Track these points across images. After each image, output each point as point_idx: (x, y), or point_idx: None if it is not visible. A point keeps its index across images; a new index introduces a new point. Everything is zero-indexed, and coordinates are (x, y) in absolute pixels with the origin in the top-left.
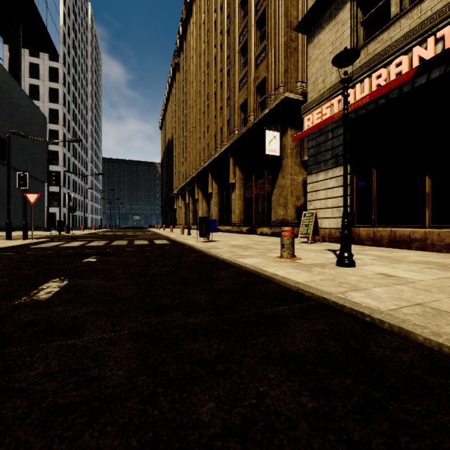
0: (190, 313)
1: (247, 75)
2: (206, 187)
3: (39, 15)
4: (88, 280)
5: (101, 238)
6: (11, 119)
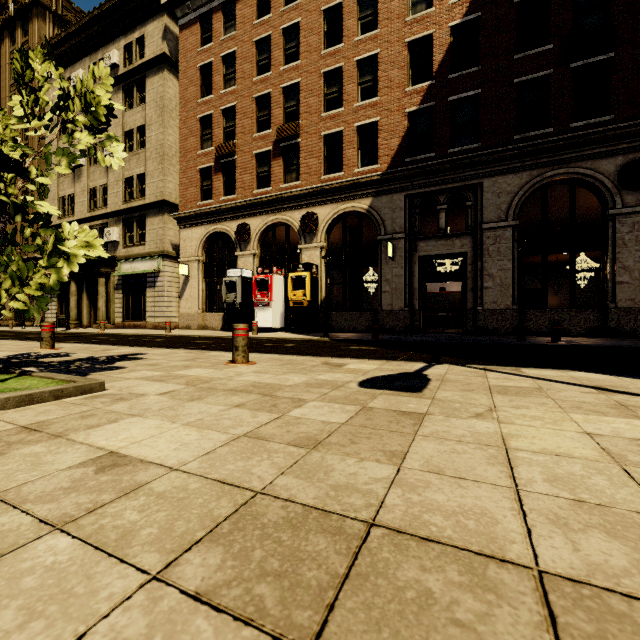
0: None
1: None
2: None
3: None
4: None
5: None
6: None
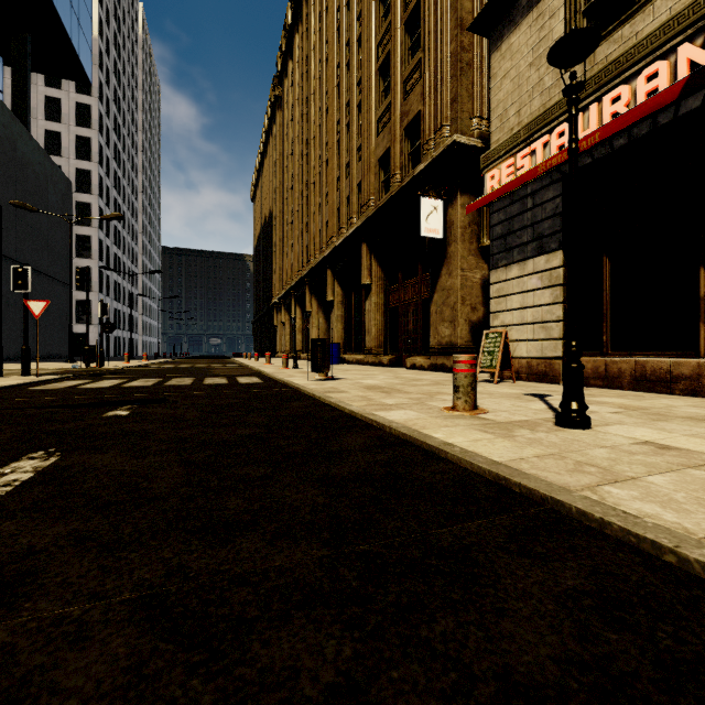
0: (279, 538)
1: (389, 110)
2: (324, 292)
3: (58, 20)
4: (96, 456)
5: (153, 373)
6: (14, 184)
